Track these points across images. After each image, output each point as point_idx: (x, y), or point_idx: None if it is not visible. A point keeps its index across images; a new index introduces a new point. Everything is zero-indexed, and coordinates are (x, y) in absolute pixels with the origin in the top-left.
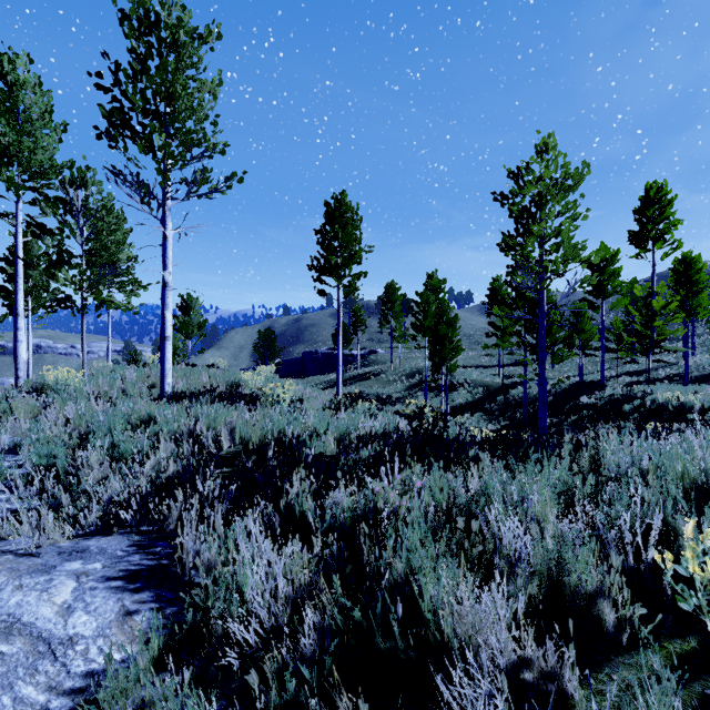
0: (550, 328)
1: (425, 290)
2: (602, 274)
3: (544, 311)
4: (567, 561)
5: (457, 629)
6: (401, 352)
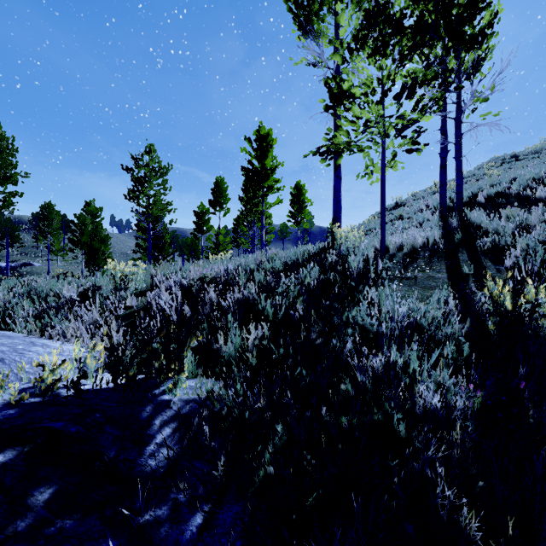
0: (164, 246)
1: (82, 213)
2: (202, 220)
3: (150, 234)
4: (98, 283)
5: (64, 293)
6: (60, 265)
